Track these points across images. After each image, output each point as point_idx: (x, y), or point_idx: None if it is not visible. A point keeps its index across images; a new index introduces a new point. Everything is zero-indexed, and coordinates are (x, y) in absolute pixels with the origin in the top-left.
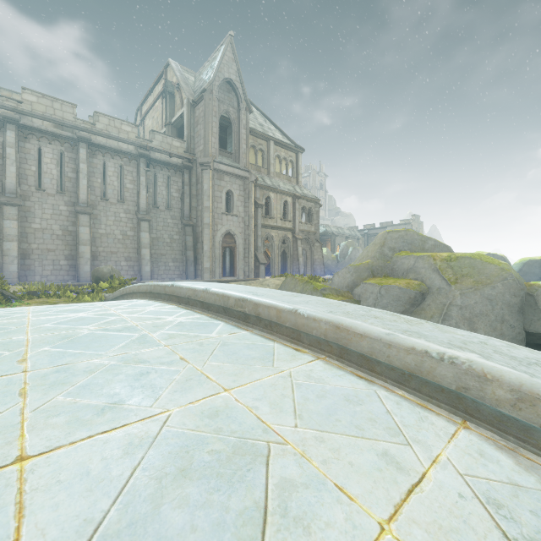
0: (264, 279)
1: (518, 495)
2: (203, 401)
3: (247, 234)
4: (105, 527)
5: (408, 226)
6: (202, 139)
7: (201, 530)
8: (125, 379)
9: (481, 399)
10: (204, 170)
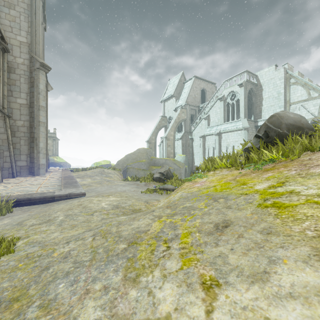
0: (101, 170)
1: None
2: None
3: (45, 134)
4: None
5: (54, 134)
6: (25, 31)
7: None
8: None
9: None
10: (40, 69)
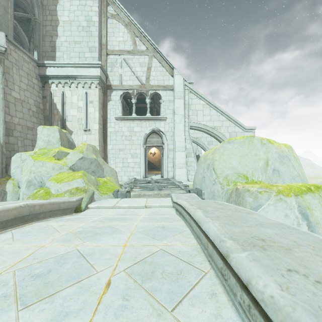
0: None
1: (59, 221)
2: (59, 245)
3: None
4: (118, 232)
5: None
6: None
7: (106, 229)
8: (54, 273)
9: (34, 212)
10: None
